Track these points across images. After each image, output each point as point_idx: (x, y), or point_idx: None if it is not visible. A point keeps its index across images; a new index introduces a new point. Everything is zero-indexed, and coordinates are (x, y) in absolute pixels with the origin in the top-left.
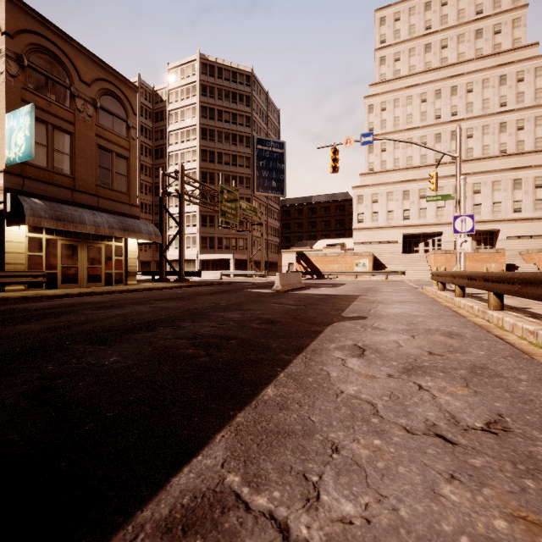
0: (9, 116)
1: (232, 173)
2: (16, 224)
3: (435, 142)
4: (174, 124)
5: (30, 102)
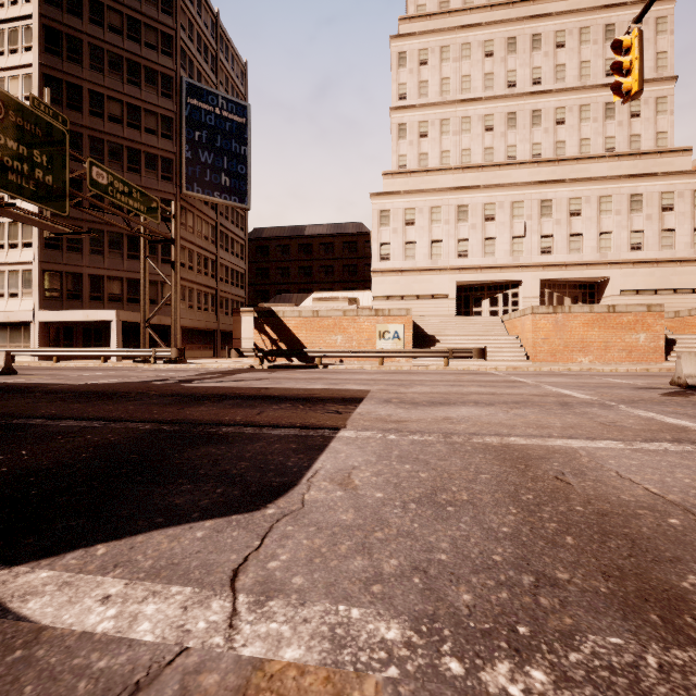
0: None
1: (128, 142)
2: None
3: (507, 127)
4: None
5: None
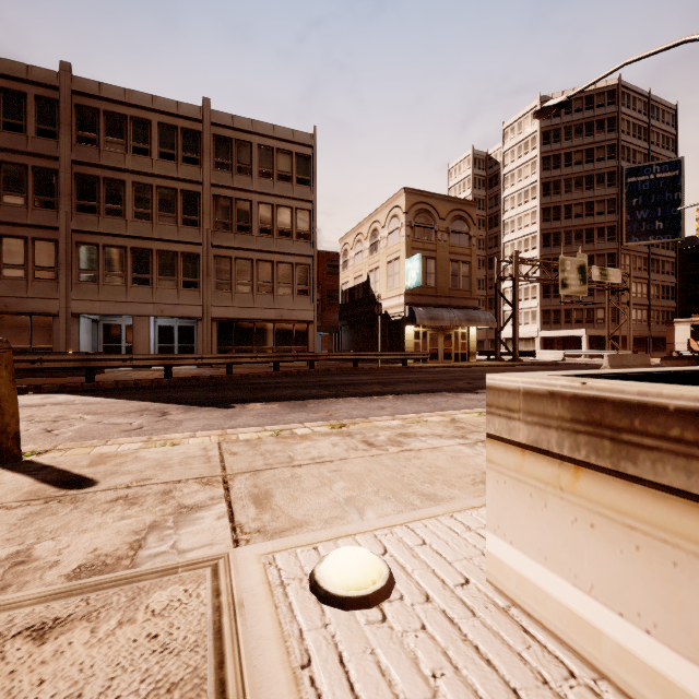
0: (407, 261)
1: (586, 226)
2: (411, 324)
3: None
4: (509, 187)
5: (415, 247)
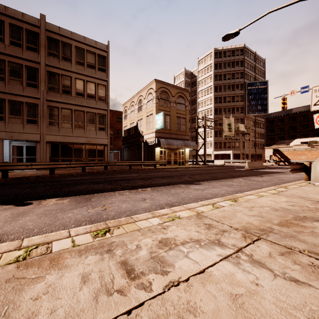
0: (156, 116)
1: (232, 106)
2: (158, 147)
3: None
4: (200, 87)
5: (160, 109)
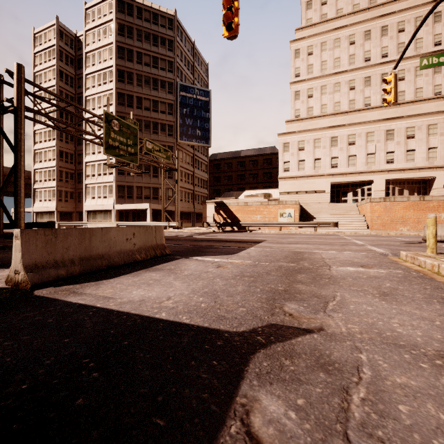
0: None
1: (153, 119)
2: None
3: (364, 86)
4: (90, 66)
5: None
